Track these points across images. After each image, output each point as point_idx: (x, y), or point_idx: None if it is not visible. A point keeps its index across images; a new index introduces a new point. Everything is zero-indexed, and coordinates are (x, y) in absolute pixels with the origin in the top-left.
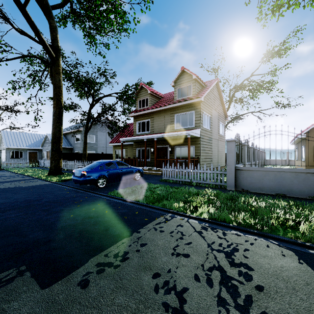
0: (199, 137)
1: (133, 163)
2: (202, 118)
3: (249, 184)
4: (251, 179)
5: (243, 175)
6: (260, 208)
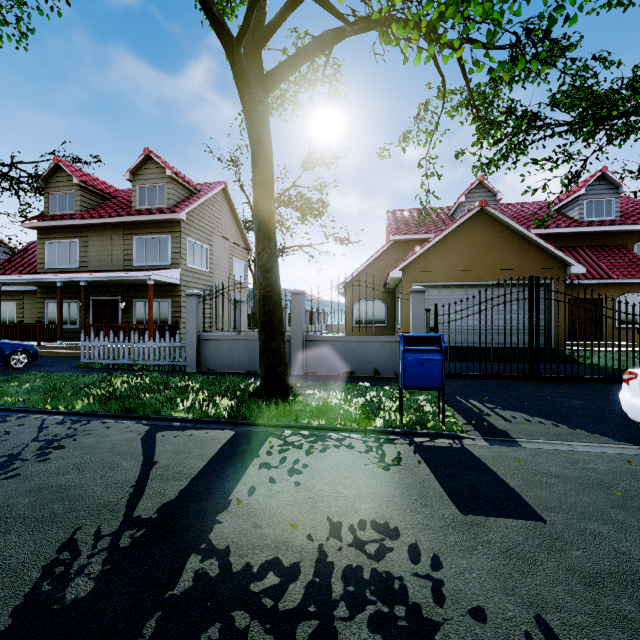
0: (179, 284)
1: (30, 334)
2: (186, 251)
3: (217, 360)
4: (219, 353)
5: (209, 348)
6: (177, 389)
